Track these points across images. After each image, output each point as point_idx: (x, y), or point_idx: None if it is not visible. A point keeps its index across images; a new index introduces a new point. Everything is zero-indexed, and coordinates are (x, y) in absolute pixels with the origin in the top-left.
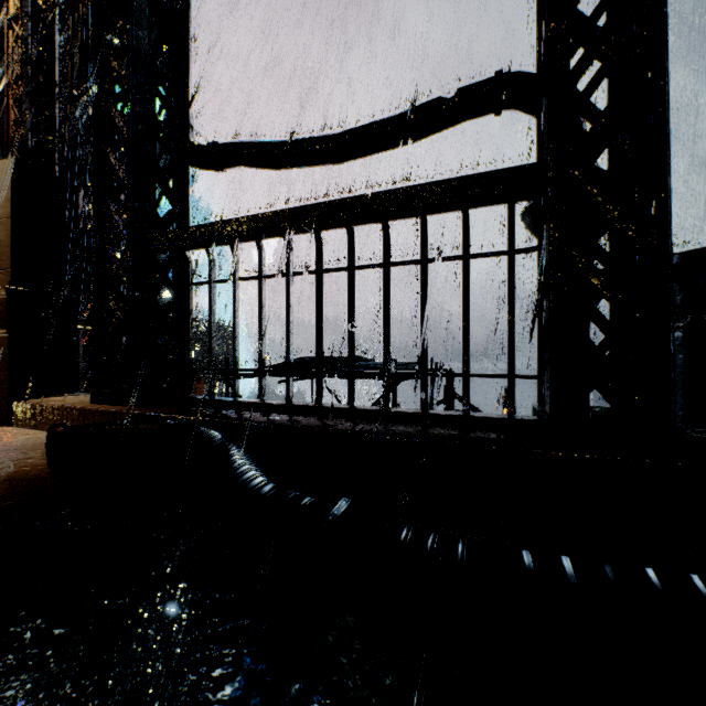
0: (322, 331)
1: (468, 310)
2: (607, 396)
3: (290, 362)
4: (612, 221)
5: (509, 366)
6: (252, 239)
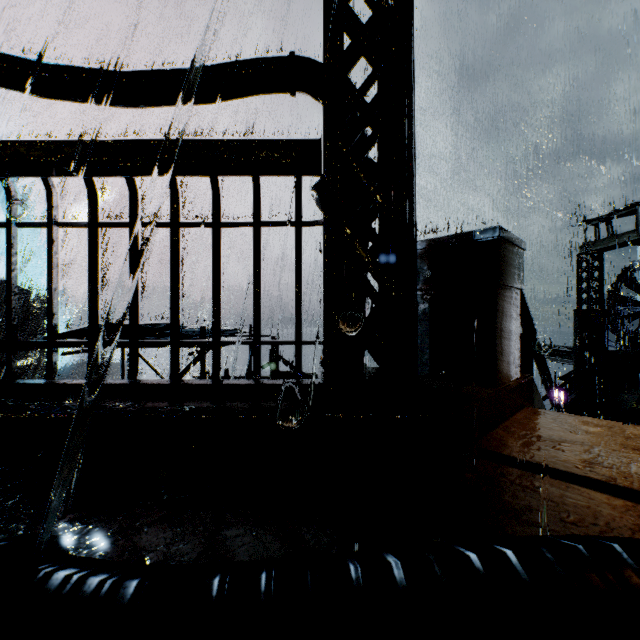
0: (97, 295)
1: (259, 277)
2: (376, 358)
3: (53, 331)
4: (375, 203)
5: (296, 333)
6: None
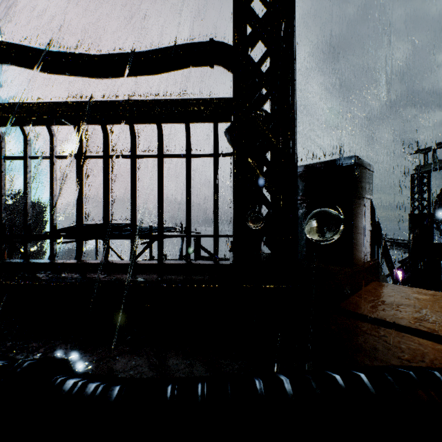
0: (82, 203)
1: (189, 192)
2: (269, 246)
3: (54, 228)
4: (269, 140)
5: (214, 229)
6: (14, 124)
